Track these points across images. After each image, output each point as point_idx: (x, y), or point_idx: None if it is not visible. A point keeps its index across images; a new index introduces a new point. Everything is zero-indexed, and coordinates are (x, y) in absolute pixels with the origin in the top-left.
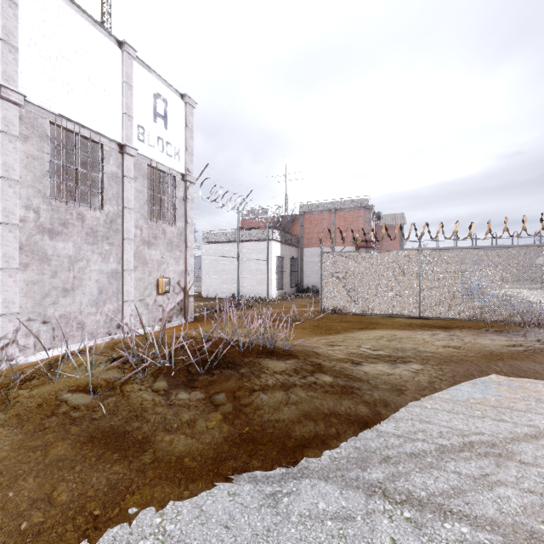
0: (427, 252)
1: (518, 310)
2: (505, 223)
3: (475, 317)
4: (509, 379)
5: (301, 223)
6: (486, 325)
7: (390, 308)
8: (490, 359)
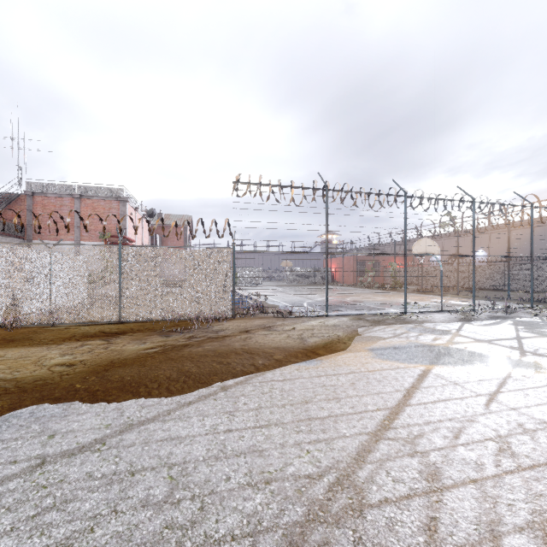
0: (130, 249)
1: (210, 307)
2: (203, 224)
3: (175, 316)
4: (67, 401)
5: (28, 206)
6: (172, 325)
7: (85, 314)
8: (93, 372)
